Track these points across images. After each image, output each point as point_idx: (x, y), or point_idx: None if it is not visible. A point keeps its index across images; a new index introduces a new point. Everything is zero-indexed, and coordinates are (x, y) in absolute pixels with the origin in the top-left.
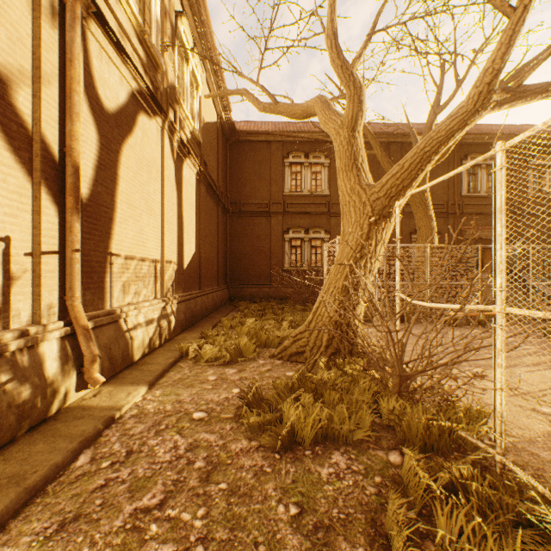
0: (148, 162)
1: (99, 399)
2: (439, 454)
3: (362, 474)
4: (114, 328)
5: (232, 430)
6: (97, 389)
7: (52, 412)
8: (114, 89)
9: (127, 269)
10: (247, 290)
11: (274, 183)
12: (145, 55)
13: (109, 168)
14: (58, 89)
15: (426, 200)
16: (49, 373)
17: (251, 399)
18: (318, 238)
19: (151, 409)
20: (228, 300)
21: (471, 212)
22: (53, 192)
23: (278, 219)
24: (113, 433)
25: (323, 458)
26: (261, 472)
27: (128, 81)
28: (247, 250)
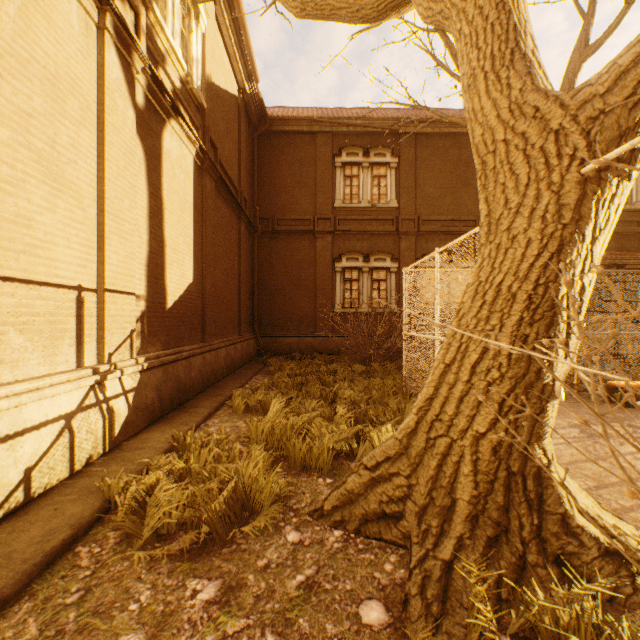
0: (50, 74)
1: None
2: None
3: None
4: None
5: None
6: None
7: None
8: None
9: None
10: (283, 340)
11: (320, 191)
12: None
13: None
14: None
15: None
16: None
17: None
18: (381, 267)
19: None
20: (256, 355)
21: None
22: None
23: (326, 242)
24: None
25: None
26: None
27: None
28: (283, 284)
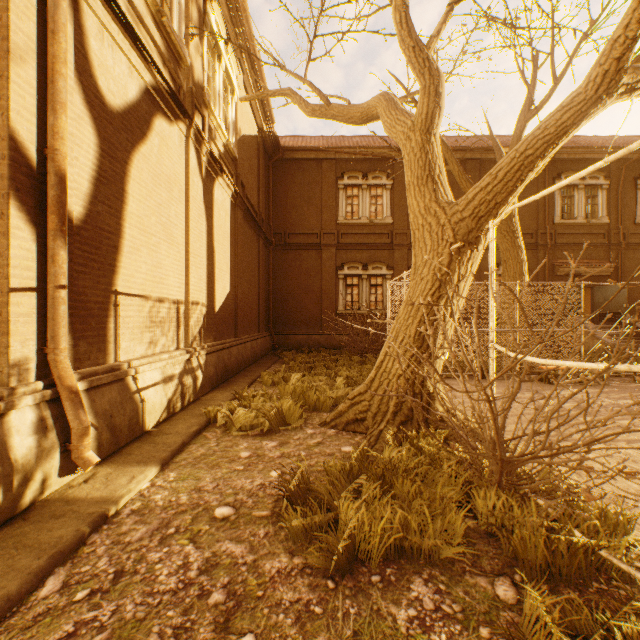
0: (168, 178)
1: (91, 487)
2: (571, 585)
3: (460, 622)
4: (118, 388)
5: (267, 538)
6: (91, 471)
7: (21, 508)
8: (120, 80)
9: (139, 313)
10: (293, 338)
11: (325, 210)
12: (162, 42)
13: (114, 182)
14: (35, 69)
15: (514, 226)
16: (17, 454)
17: (295, 491)
18: (378, 275)
19: (160, 501)
20: (271, 350)
21: (566, 242)
22: (29, 208)
23: (331, 253)
24: (101, 540)
25: (398, 589)
26: (306, 613)
27: (140, 72)
28: (293, 289)
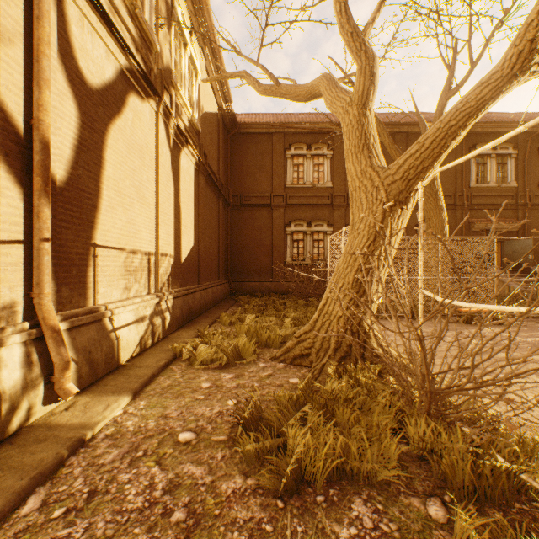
0: (140, 147)
1: (71, 414)
2: (495, 505)
3: None
4: (96, 328)
5: (224, 461)
6: (72, 400)
7: (8, 433)
8: (98, 62)
9: (115, 262)
10: (248, 284)
11: (275, 176)
12: (135, 30)
13: (93, 150)
14: (22, 50)
15: (436, 189)
16: (5, 386)
17: (248, 418)
18: (320, 231)
19: (131, 427)
20: (229, 295)
21: (480, 203)
22: (16, 171)
23: (280, 212)
24: (78, 462)
25: (340, 509)
26: (258, 531)
27: (116, 56)
28: (248, 243)
